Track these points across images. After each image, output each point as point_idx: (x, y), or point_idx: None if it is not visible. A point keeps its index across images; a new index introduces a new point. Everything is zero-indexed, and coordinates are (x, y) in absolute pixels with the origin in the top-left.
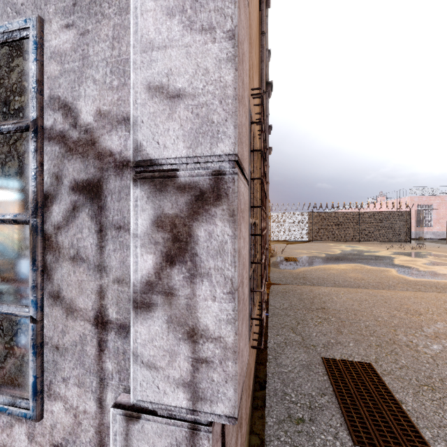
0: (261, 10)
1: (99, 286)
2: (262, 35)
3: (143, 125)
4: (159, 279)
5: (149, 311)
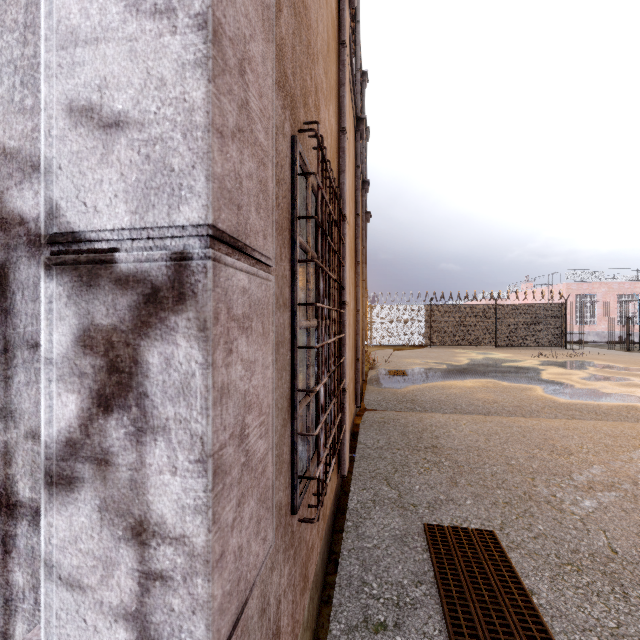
0: (341, 10)
1: (3, 443)
2: (342, 46)
3: (61, 173)
4: (87, 436)
5: (71, 490)
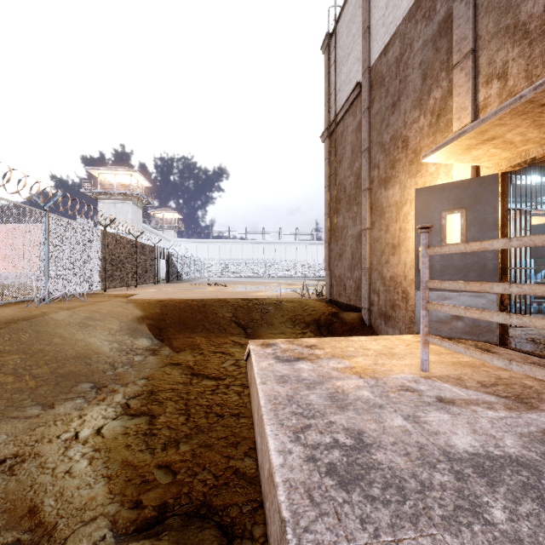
0: None
1: None
2: None
3: None
4: None
5: None
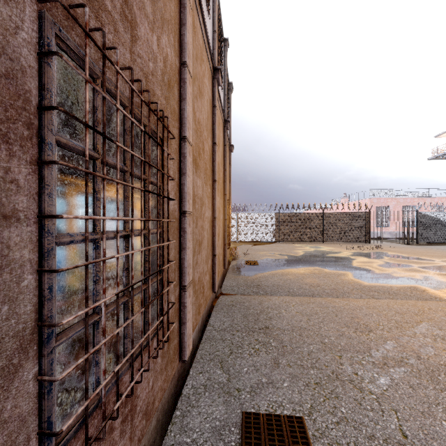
0: None
1: None
2: None
3: None
4: None
5: None
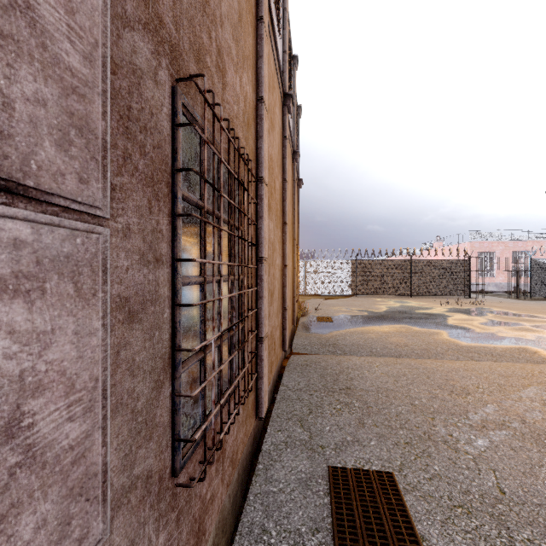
0: None
1: None
2: (259, 21)
3: None
4: None
5: None
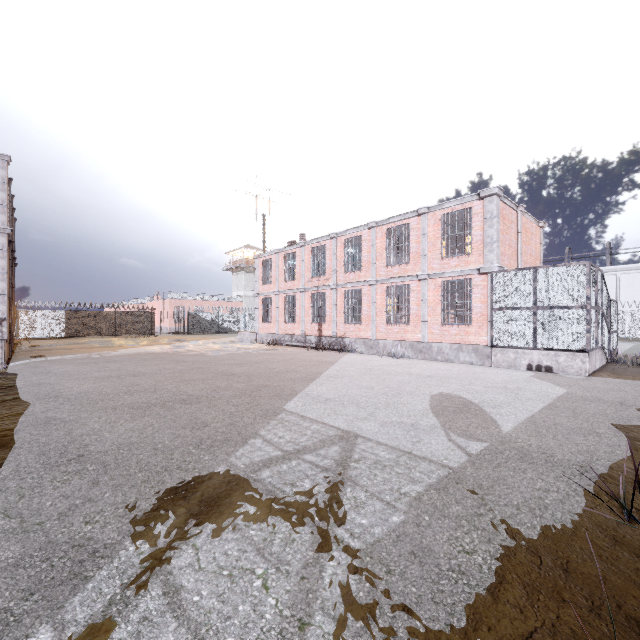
0: (9, 252)
1: None
2: (10, 260)
3: None
4: None
5: None
